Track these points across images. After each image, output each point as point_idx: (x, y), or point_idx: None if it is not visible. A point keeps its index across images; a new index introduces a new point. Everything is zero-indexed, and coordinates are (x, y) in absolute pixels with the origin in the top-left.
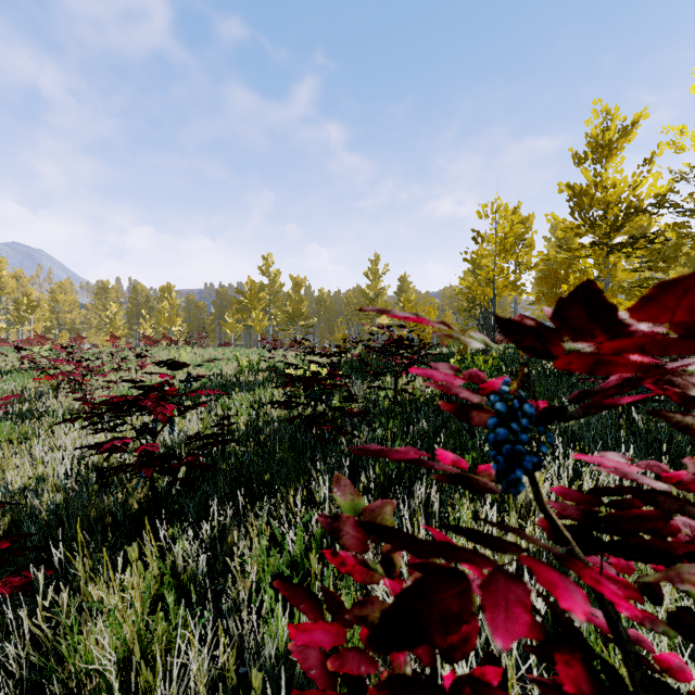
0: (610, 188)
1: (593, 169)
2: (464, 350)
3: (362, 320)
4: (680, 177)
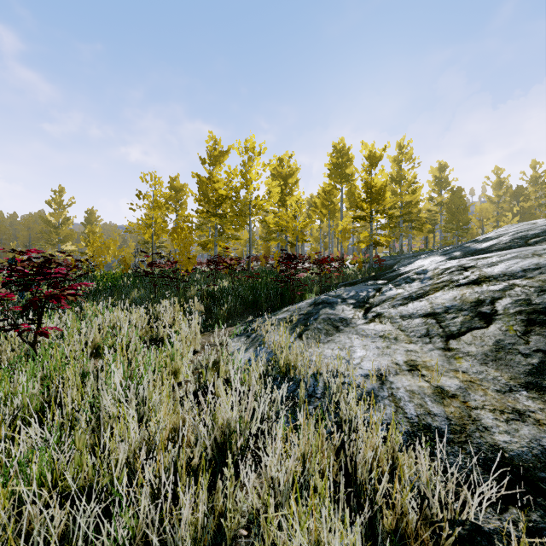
0: (216, 182)
1: (209, 169)
2: (126, 270)
3: (44, 246)
4: (232, 188)
